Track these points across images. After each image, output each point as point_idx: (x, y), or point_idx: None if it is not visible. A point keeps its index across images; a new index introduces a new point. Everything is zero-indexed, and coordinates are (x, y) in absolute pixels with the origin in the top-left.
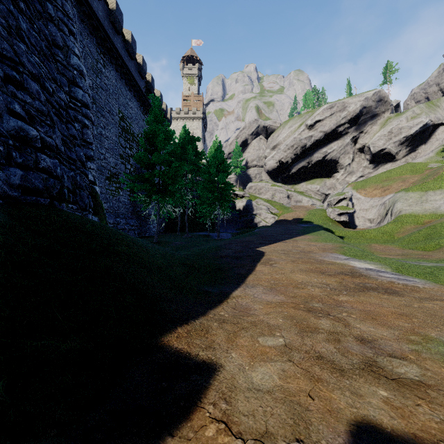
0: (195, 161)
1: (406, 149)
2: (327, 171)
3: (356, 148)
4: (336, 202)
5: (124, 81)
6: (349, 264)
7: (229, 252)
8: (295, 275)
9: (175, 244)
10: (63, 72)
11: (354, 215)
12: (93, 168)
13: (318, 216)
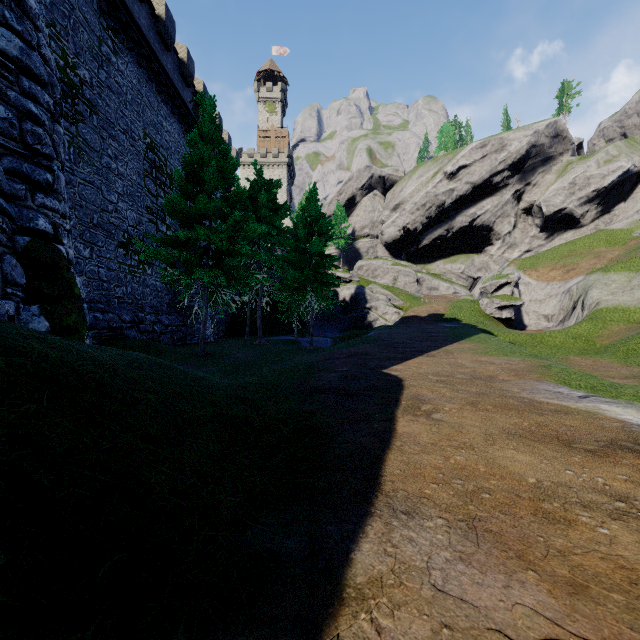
0: (273, 220)
1: (597, 209)
2: (475, 243)
3: (519, 208)
4: (495, 288)
5: (155, 86)
6: (605, 414)
7: (332, 379)
8: (504, 451)
9: (234, 358)
10: None
11: (522, 309)
12: (52, 209)
13: (468, 310)
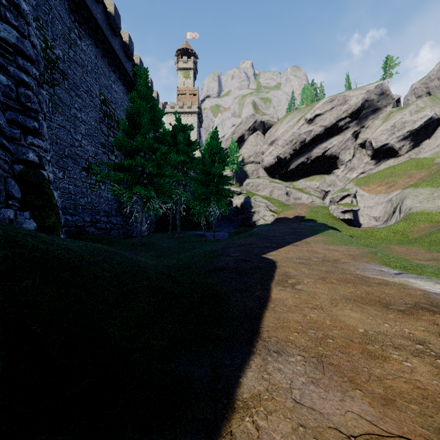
0: (187, 152)
1: (410, 144)
2: (326, 167)
3: (357, 143)
4: (340, 198)
5: (107, 60)
6: (412, 285)
7: (228, 262)
8: (343, 311)
9: (161, 247)
10: None
11: (358, 213)
12: (38, 146)
13: (321, 213)
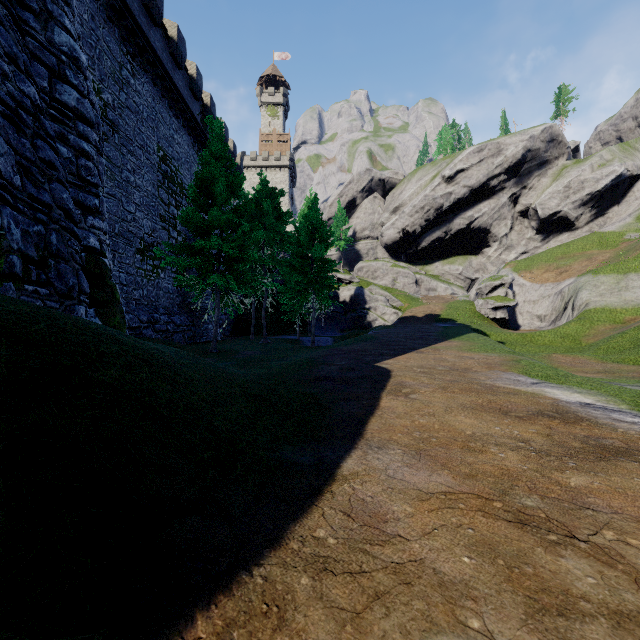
0: (277, 227)
1: (591, 212)
2: (473, 245)
3: (516, 210)
4: (490, 290)
5: (167, 102)
6: (545, 394)
7: (332, 371)
8: (456, 417)
9: (243, 355)
10: (38, 54)
11: (516, 309)
12: (99, 228)
13: (463, 310)
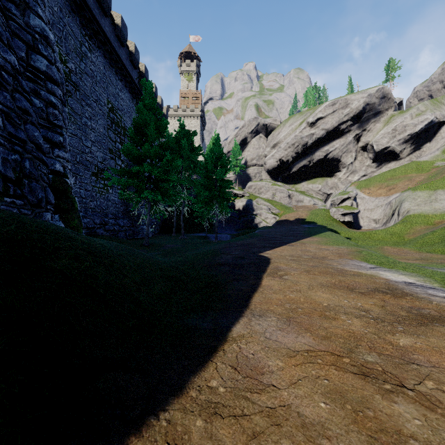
0: (191, 157)
1: (411, 147)
2: (328, 170)
3: (358, 146)
4: (340, 201)
5: (114, 69)
6: (379, 276)
7: (228, 259)
8: (316, 293)
9: (167, 247)
10: (17, 33)
11: (359, 215)
12: (63, 157)
13: (322, 216)
